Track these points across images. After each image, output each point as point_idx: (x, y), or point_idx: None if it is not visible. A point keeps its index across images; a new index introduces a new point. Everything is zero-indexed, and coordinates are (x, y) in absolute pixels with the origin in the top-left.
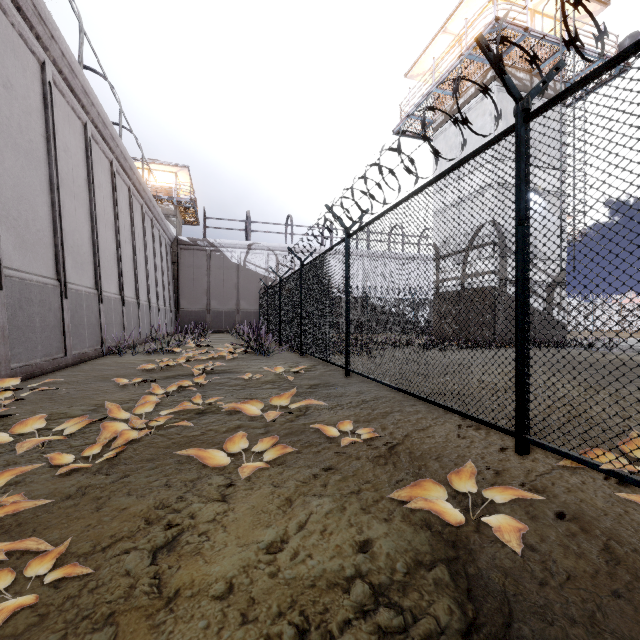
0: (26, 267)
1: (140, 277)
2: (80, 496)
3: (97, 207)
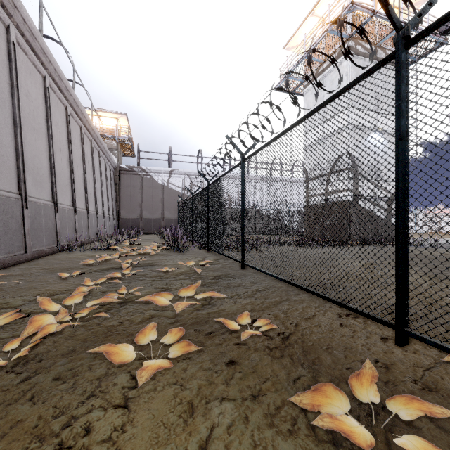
0: None
1: (89, 193)
2: None
3: (54, 140)
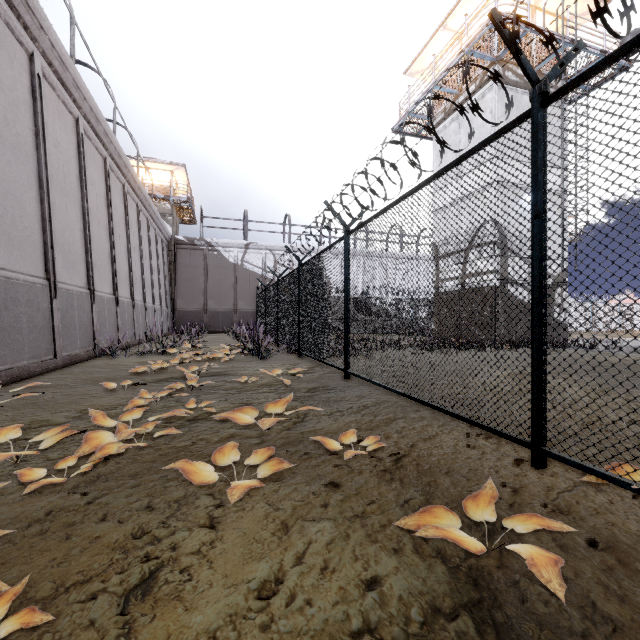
0: (12, 265)
1: (135, 277)
2: (49, 521)
3: (90, 204)
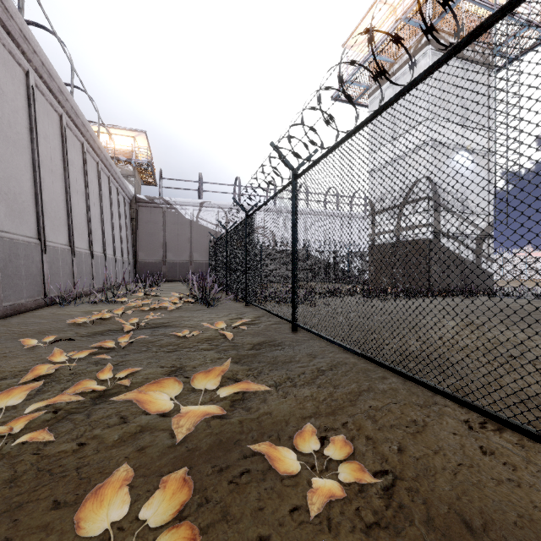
0: None
1: (95, 230)
2: None
3: (42, 157)
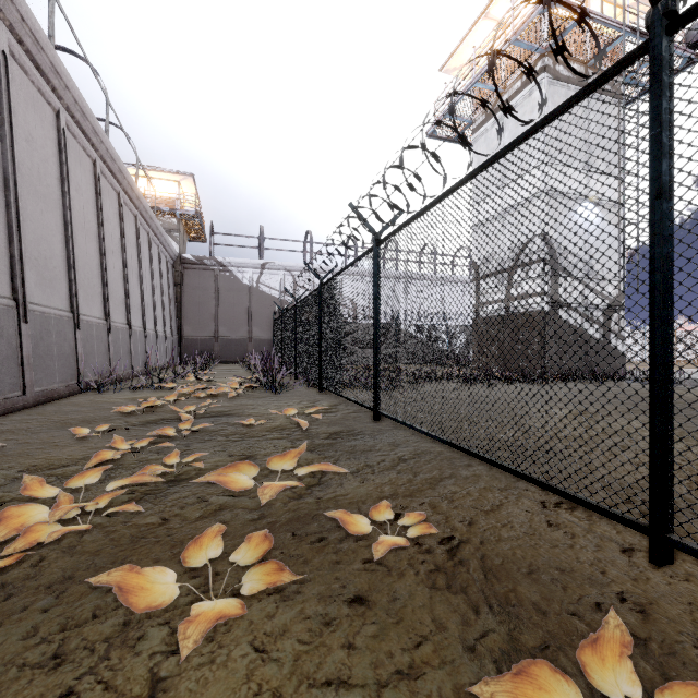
0: None
1: (133, 299)
2: None
3: (74, 213)
